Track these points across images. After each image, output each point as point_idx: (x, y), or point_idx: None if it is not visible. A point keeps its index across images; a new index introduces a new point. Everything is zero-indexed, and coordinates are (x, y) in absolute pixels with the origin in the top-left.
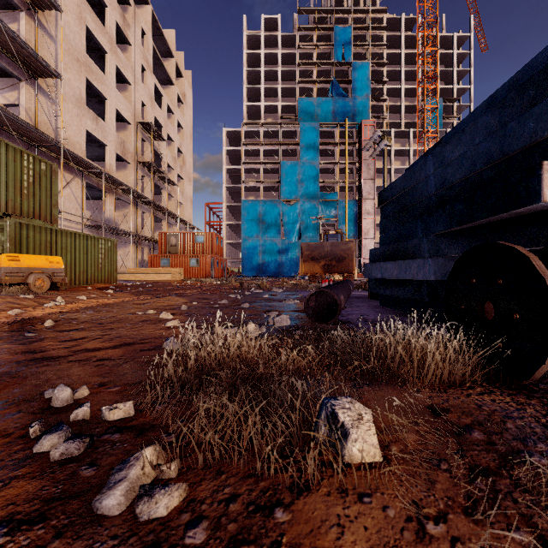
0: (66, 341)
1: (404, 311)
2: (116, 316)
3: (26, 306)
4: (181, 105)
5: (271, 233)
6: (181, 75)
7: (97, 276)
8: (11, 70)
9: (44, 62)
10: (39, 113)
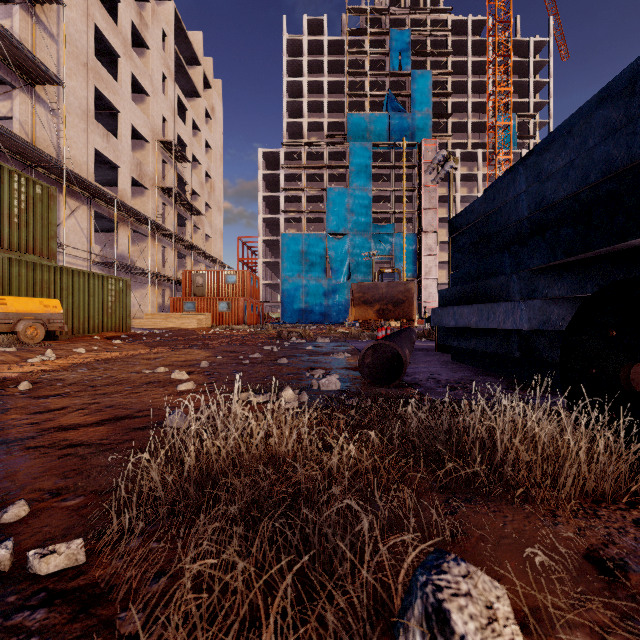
0: (37, 413)
1: (484, 368)
2: (116, 376)
3: (3, 361)
4: (210, 121)
5: (316, 272)
6: (210, 86)
7: (105, 323)
8: (3, 75)
9: (42, 65)
10: (38, 127)
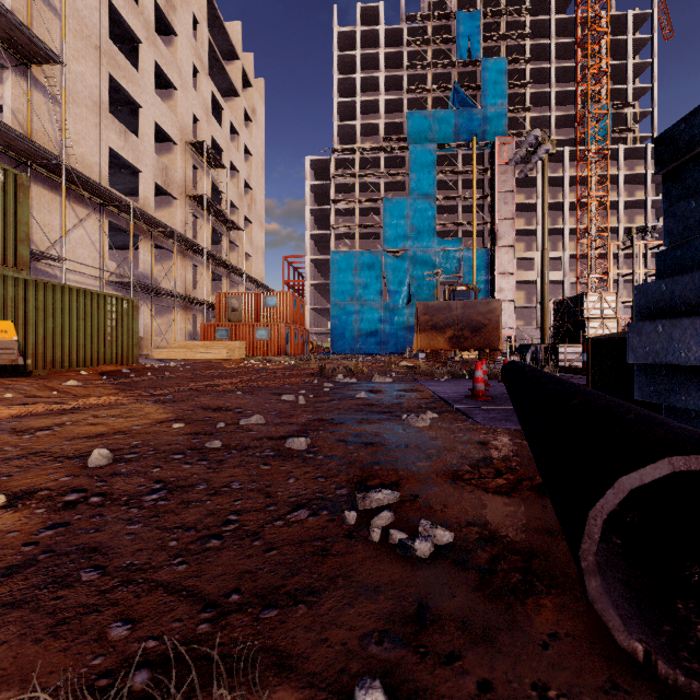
0: None
1: None
2: None
3: None
4: (250, 125)
5: (371, 295)
6: (250, 84)
7: (102, 354)
8: None
9: (33, 36)
10: (35, 118)
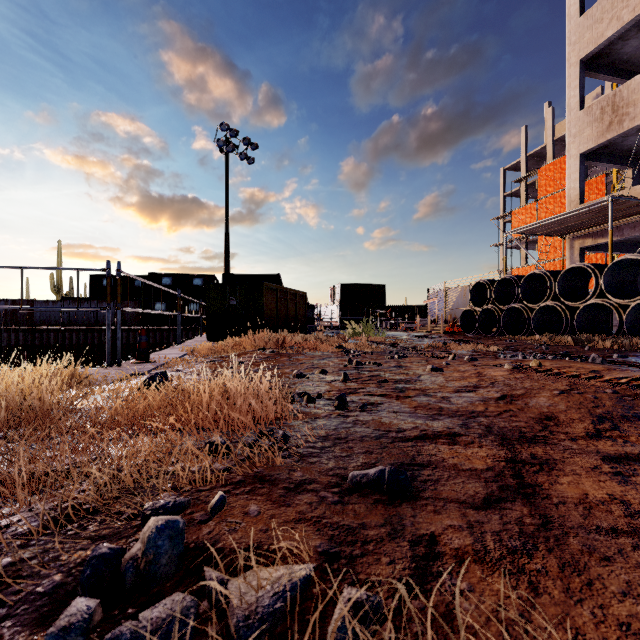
0: None
1: None
2: None
3: None
4: None
5: None
6: None
7: None
8: None
9: None
10: None
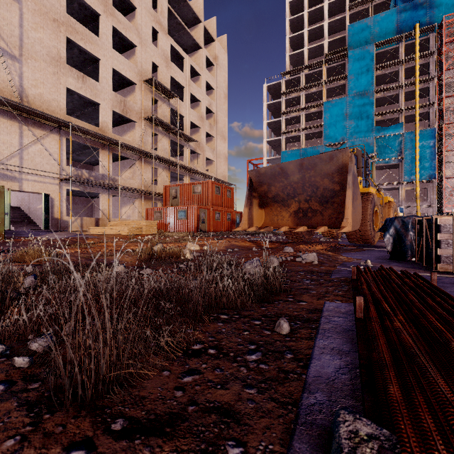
0: None
1: None
2: None
3: None
4: (213, 68)
5: None
6: (213, 39)
7: None
8: None
9: None
10: None
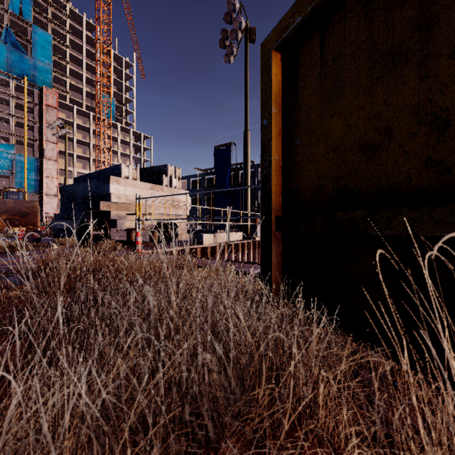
0: None
1: None
2: None
3: None
4: None
5: None
6: None
7: None
8: None
9: None
10: None
